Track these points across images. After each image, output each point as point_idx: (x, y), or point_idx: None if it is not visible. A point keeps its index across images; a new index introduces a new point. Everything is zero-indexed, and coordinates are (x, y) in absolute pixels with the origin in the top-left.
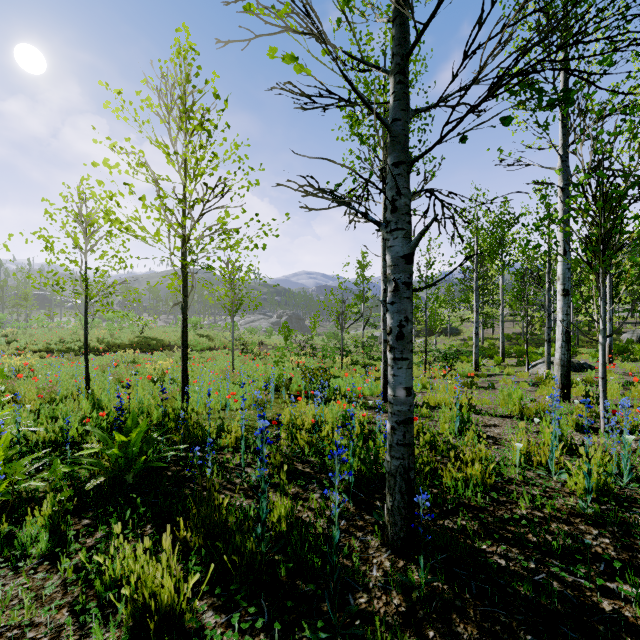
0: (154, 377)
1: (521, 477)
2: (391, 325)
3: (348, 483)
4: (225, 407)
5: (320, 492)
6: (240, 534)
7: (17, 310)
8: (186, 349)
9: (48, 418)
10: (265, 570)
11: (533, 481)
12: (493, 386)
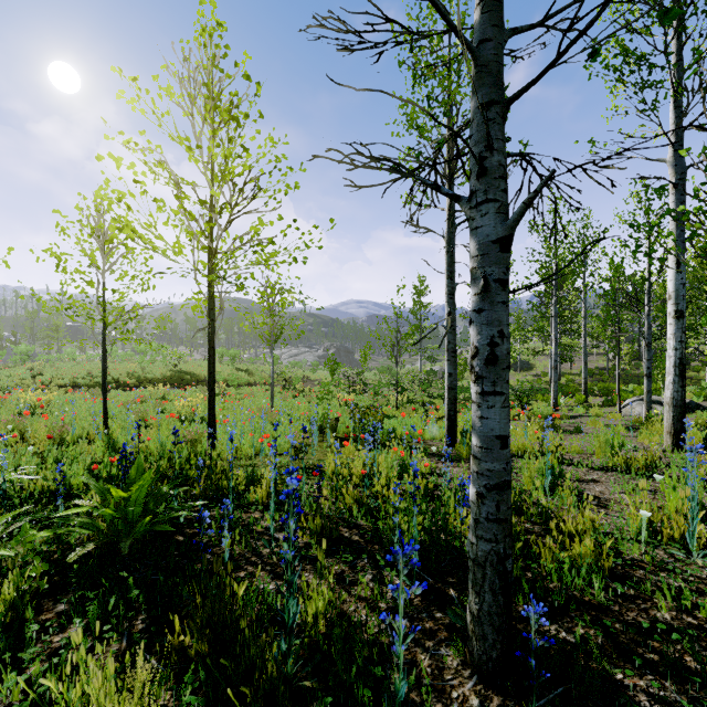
0: (183, 415)
1: (649, 558)
2: (477, 343)
3: (409, 559)
4: (260, 451)
5: (372, 572)
6: (256, 646)
7: (48, 342)
8: (213, 383)
9: (53, 463)
10: (291, 703)
11: (670, 566)
12: (581, 430)
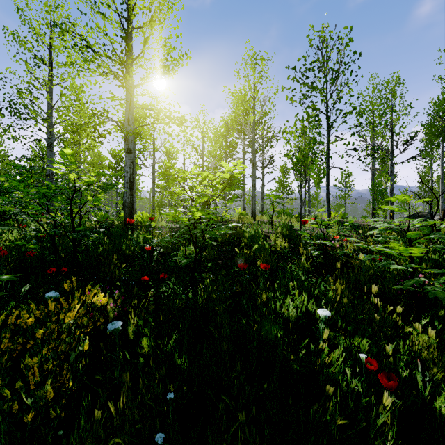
0: None
1: None
2: None
3: None
4: None
5: None
6: None
7: None
8: None
9: None
10: None
11: None
12: None
